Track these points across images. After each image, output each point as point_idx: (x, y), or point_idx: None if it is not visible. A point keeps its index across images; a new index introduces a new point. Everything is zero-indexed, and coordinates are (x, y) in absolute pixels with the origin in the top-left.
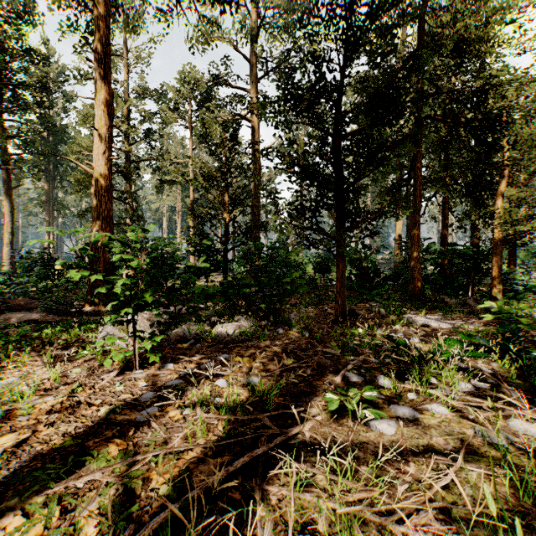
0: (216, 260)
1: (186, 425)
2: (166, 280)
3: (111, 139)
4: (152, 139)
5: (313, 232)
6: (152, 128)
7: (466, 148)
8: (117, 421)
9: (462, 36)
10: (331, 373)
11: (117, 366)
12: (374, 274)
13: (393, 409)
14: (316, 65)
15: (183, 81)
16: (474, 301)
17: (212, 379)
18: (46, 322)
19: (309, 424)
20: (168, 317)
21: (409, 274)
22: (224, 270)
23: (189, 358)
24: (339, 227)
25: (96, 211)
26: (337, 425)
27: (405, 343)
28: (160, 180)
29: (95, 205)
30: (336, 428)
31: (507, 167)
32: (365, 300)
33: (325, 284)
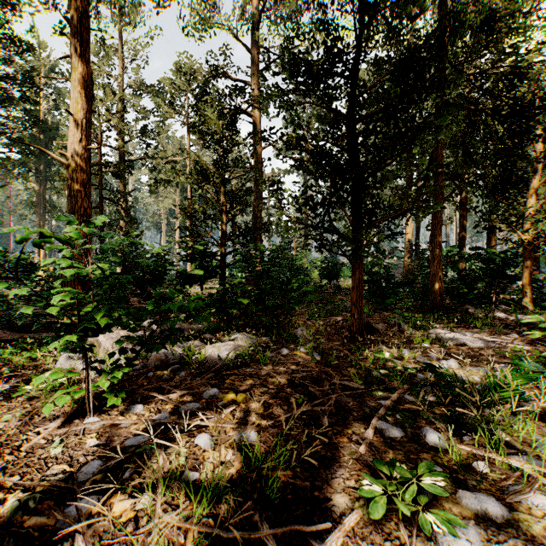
0: (211, 265)
1: (134, 538)
2: (154, 289)
3: (90, 126)
4: (147, 136)
5: (326, 231)
6: (147, 124)
7: (495, 138)
8: (24, 529)
9: (492, 9)
10: (356, 420)
11: (68, 408)
12: (385, 280)
13: (464, 499)
14: (329, 30)
15: (180, 73)
16: (502, 311)
17: (191, 433)
18: (1, 341)
19: (337, 538)
20: (137, 343)
21: (430, 281)
22: (221, 276)
23: (165, 397)
24: (355, 226)
25: (71, 208)
26: (382, 538)
27: (450, 375)
28: (155, 180)
29: (70, 202)
30: (381, 544)
31: (542, 159)
32: (379, 310)
33: (332, 291)
